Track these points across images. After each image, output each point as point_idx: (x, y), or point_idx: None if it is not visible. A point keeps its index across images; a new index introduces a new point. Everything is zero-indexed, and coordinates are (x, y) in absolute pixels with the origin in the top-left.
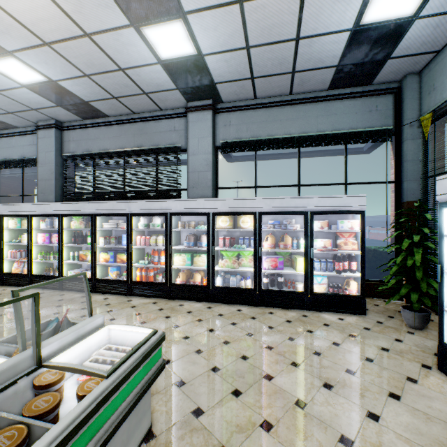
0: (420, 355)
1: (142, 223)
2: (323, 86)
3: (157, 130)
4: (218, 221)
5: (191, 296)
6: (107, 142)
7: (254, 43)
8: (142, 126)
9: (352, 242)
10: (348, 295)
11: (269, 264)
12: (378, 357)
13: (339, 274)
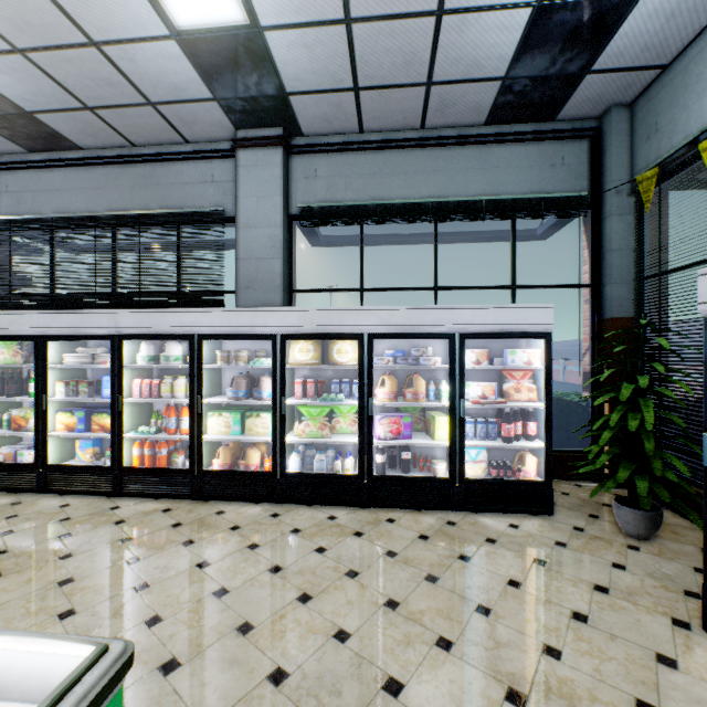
0: (662, 596)
1: (143, 353)
2: (477, 116)
3: (179, 180)
4: (294, 351)
5: (241, 493)
6: (79, 199)
7: (360, 13)
8: (150, 170)
9: (528, 388)
10: (525, 482)
11: (387, 429)
12: (595, 610)
13: (508, 445)
